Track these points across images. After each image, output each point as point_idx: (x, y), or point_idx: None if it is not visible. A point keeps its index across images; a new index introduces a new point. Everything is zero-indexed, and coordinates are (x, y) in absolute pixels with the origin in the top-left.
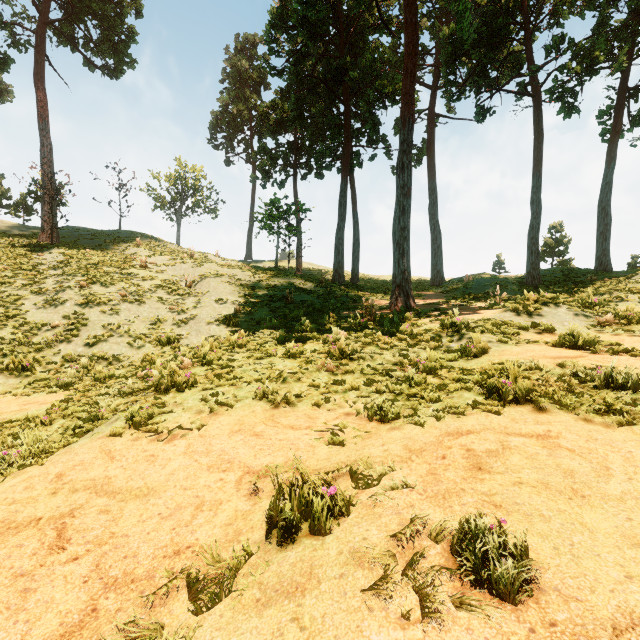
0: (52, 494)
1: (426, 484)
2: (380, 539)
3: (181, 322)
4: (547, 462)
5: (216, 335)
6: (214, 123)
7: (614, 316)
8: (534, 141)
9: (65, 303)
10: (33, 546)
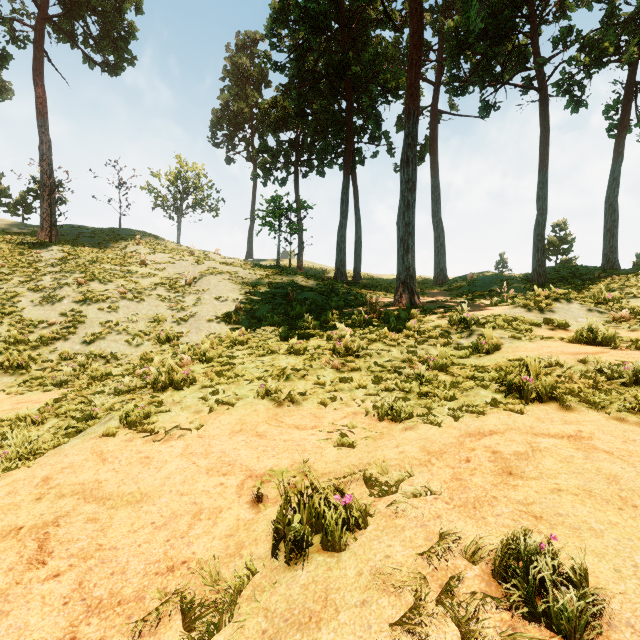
0: (36, 500)
1: (452, 491)
2: (406, 557)
3: (181, 320)
4: (585, 466)
5: (216, 333)
6: (215, 121)
7: (629, 312)
8: (540, 136)
9: (62, 300)
10: (10, 560)
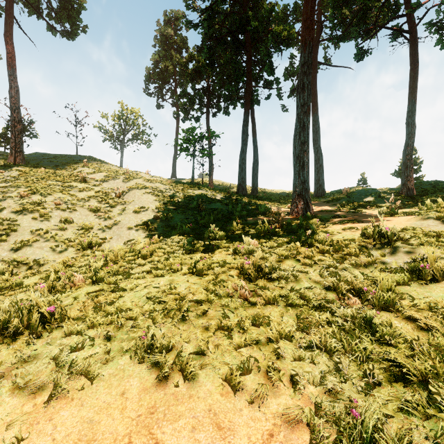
0: None
1: None
2: None
3: (106, 227)
4: None
5: (134, 239)
6: (148, 76)
7: None
8: (410, 72)
9: (3, 211)
10: None
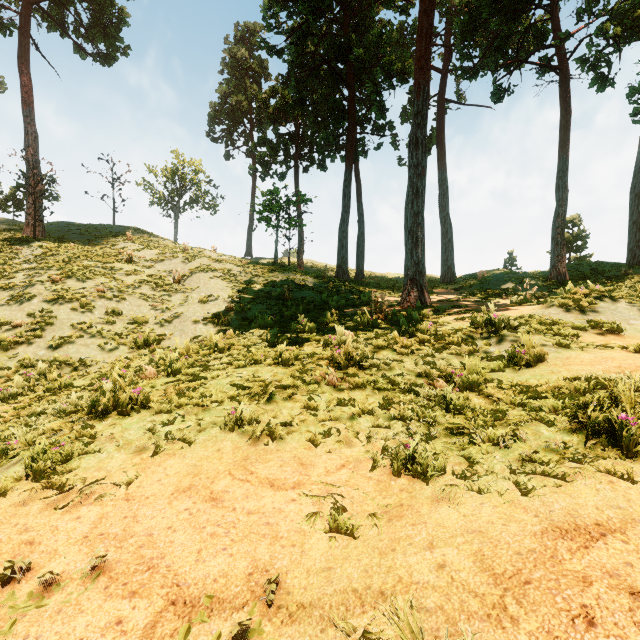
0: None
1: None
2: None
3: (164, 321)
4: None
5: (202, 336)
6: (212, 115)
7: None
8: (560, 120)
9: (32, 299)
10: None
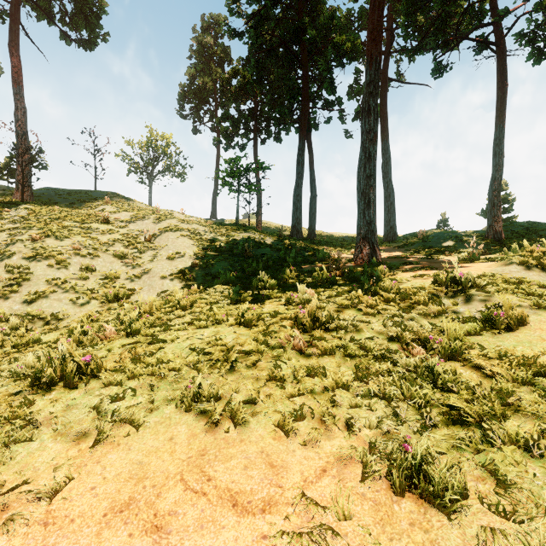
0: None
1: None
2: None
3: (134, 276)
4: None
5: (169, 290)
6: (182, 94)
7: None
8: (497, 92)
9: (12, 256)
10: None
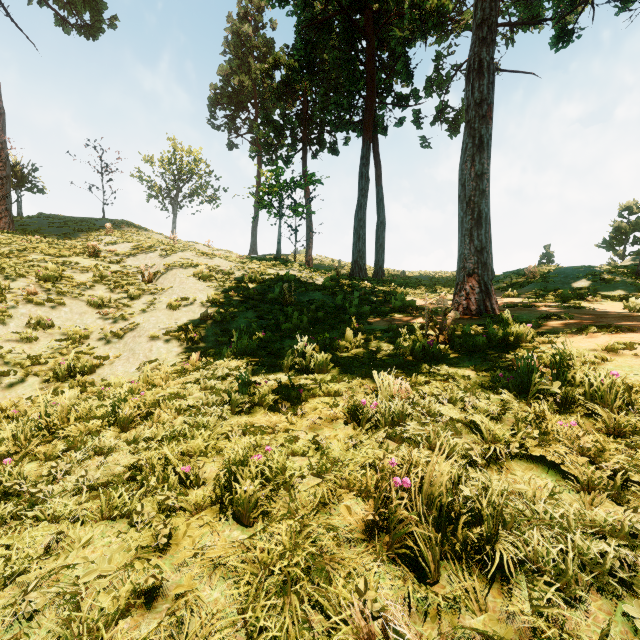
0: None
1: None
2: None
3: (112, 335)
4: None
5: (158, 360)
6: (213, 98)
7: None
8: None
9: None
10: None
